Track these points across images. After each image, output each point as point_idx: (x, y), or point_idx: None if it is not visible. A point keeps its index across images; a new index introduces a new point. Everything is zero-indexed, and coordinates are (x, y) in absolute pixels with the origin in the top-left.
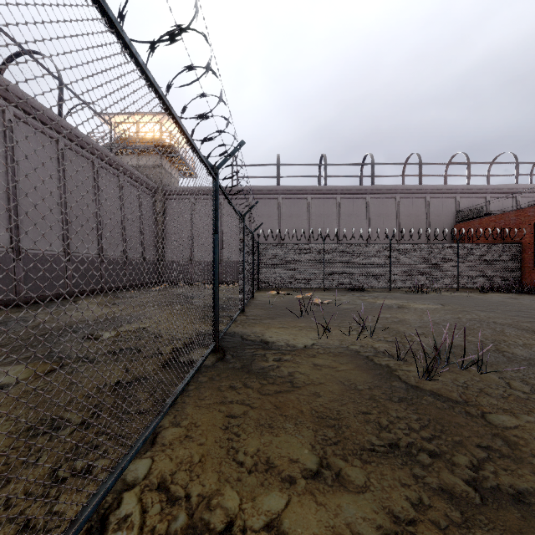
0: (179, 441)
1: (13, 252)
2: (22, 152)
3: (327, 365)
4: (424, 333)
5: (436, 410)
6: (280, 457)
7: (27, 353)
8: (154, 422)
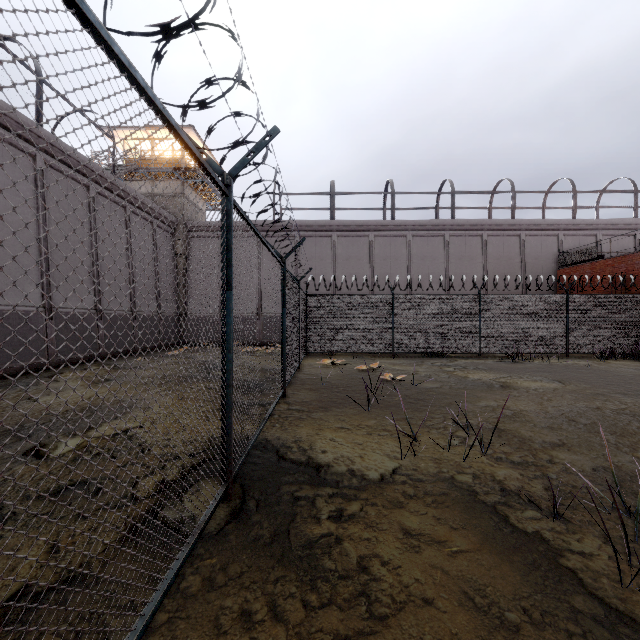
0: None
1: None
2: None
3: (428, 536)
4: (564, 444)
5: None
6: None
7: None
8: None
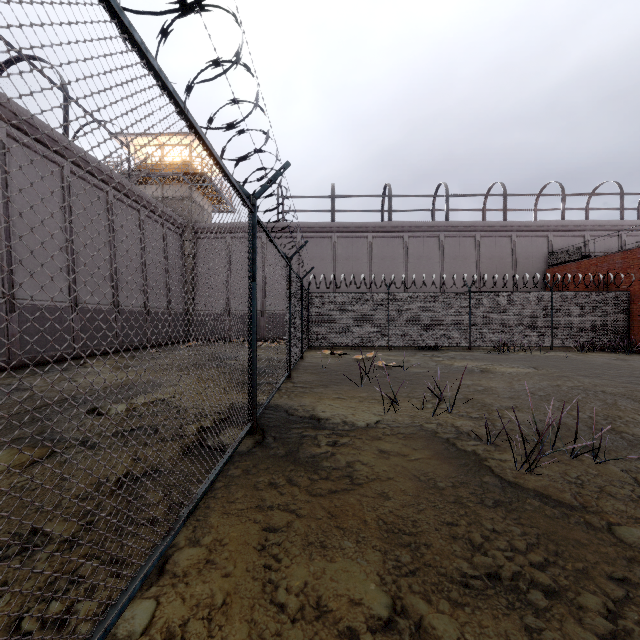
0: (196, 570)
1: (6, 304)
2: (17, 180)
3: (396, 452)
4: (517, 407)
5: (546, 519)
6: (336, 597)
7: (12, 433)
8: (160, 547)
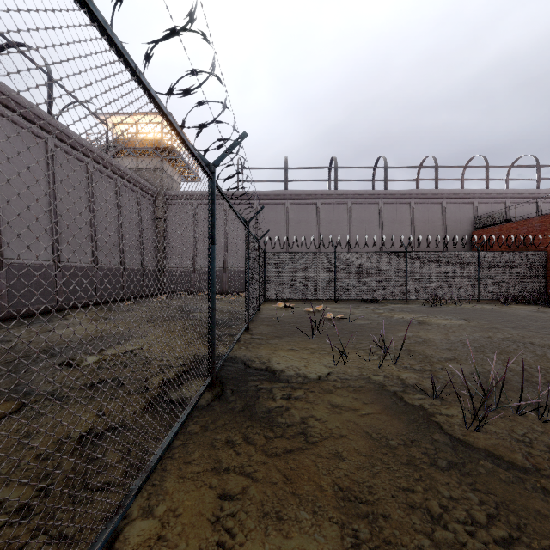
0: (146, 549)
1: None
2: (5, 152)
3: (347, 407)
4: (455, 359)
5: (502, 484)
6: None
7: None
8: (105, 531)
